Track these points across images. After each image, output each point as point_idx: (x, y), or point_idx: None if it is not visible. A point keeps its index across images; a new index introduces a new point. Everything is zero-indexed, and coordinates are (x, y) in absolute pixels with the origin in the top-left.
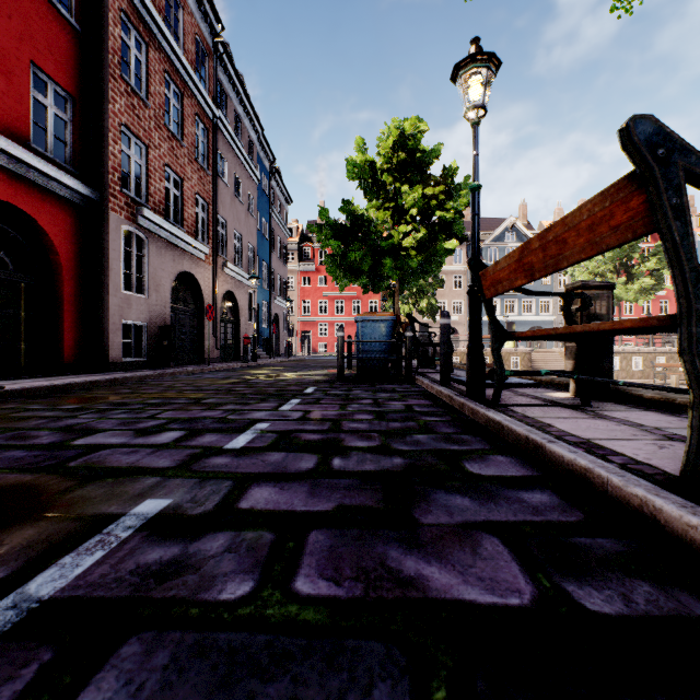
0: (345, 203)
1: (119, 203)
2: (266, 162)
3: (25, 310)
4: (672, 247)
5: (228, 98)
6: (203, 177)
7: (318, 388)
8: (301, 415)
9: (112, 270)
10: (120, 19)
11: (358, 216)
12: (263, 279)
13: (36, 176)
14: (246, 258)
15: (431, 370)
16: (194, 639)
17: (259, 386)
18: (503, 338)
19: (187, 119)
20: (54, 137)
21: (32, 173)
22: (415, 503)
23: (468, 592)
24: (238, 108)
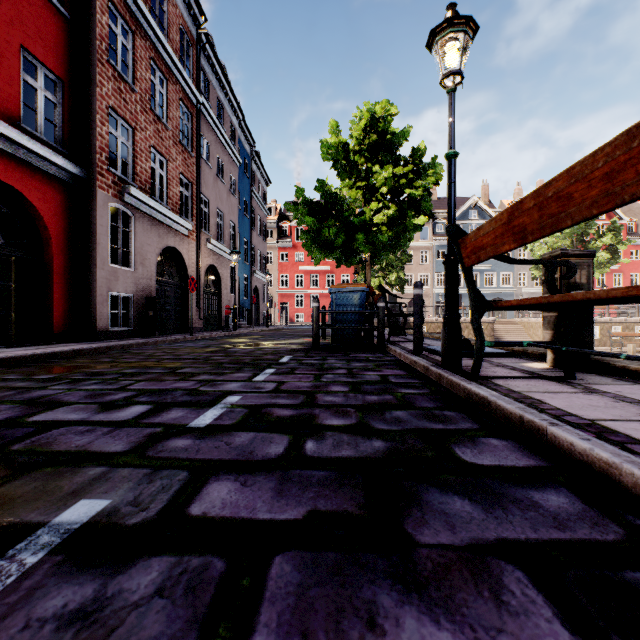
0: (319, 183)
1: (107, 182)
2: (246, 146)
3: (16, 282)
4: None
5: (210, 86)
6: (188, 159)
7: (294, 357)
8: (274, 386)
9: (99, 245)
10: (108, 7)
11: (332, 194)
12: (243, 254)
13: (26, 155)
14: (228, 235)
15: (402, 339)
16: None
17: (236, 355)
18: (483, 308)
19: (172, 104)
20: (44, 118)
21: (22, 151)
22: (404, 508)
23: None
24: (221, 95)
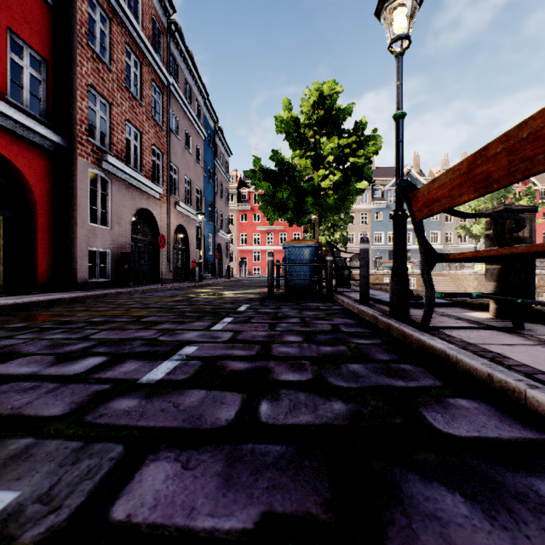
0: (274, 153)
1: (86, 150)
2: (211, 122)
3: (4, 238)
4: None
5: (179, 69)
6: (159, 132)
7: (250, 306)
8: (231, 335)
9: (79, 206)
10: None
11: (284, 163)
12: (208, 216)
13: (12, 125)
14: (195, 198)
15: (347, 289)
16: None
17: (199, 304)
18: (433, 260)
19: (145, 84)
20: (29, 93)
21: (8, 122)
22: (383, 509)
23: None
24: (188, 78)
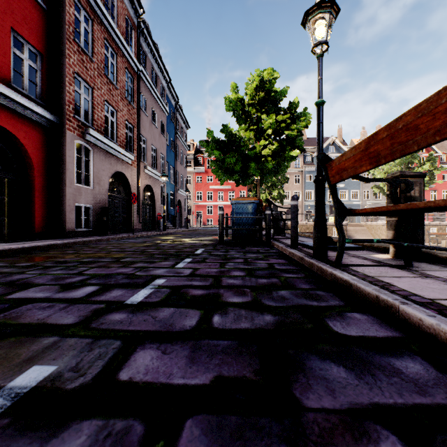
0: (224, 127)
1: (73, 125)
2: (172, 101)
3: (8, 196)
4: None
5: (147, 59)
6: (131, 110)
7: (205, 250)
8: (191, 271)
9: (68, 170)
10: (74, 2)
11: (232, 135)
12: (170, 177)
13: (15, 106)
14: (159, 163)
15: (282, 237)
16: None
17: (164, 248)
18: (344, 214)
19: (120, 71)
20: (28, 80)
21: (12, 103)
22: (292, 374)
23: None
24: (154, 65)
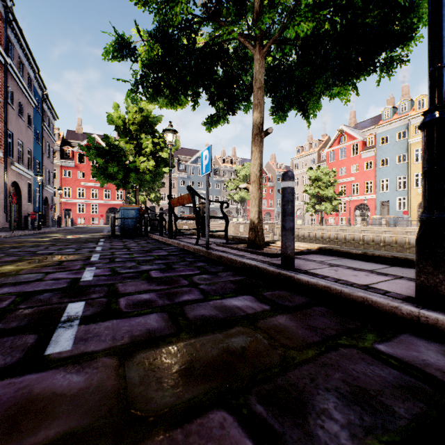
0: (105, 137)
1: None
2: (39, 90)
3: None
4: (194, 206)
5: (14, 48)
6: None
7: (106, 239)
8: (110, 245)
9: None
10: None
11: (114, 145)
12: (36, 172)
13: None
14: (26, 159)
15: (156, 232)
16: (125, 257)
17: (73, 240)
18: (177, 219)
19: None
20: None
21: None
22: (152, 251)
23: (160, 254)
24: (21, 55)
